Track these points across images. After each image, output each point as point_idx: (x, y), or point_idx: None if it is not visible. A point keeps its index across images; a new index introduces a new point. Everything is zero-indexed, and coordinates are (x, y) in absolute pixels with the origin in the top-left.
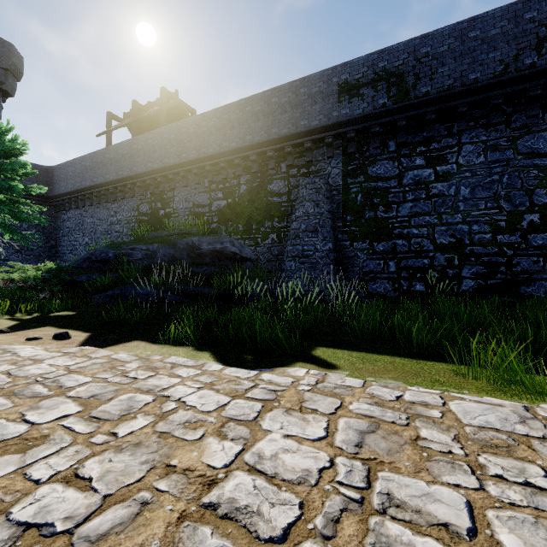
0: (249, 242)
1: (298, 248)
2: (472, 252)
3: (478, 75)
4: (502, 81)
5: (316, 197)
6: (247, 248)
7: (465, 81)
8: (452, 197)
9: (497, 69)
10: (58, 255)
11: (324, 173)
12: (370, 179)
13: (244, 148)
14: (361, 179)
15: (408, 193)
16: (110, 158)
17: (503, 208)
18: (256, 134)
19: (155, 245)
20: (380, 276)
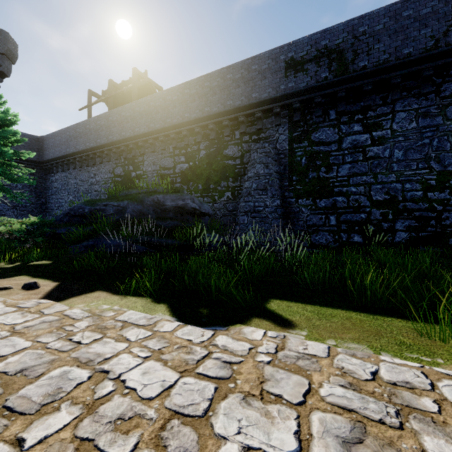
0: (207, 199)
1: (250, 204)
2: (404, 208)
3: (410, 50)
4: (433, 55)
5: (266, 160)
6: (205, 204)
7: (399, 56)
8: (387, 159)
9: (428, 44)
10: (47, 211)
11: (272, 139)
12: (313, 144)
13: (203, 118)
14: (305, 144)
15: (347, 156)
16: (90, 128)
17: (433, 169)
18: (214, 106)
19: (126, 202)
20: (322, 229)
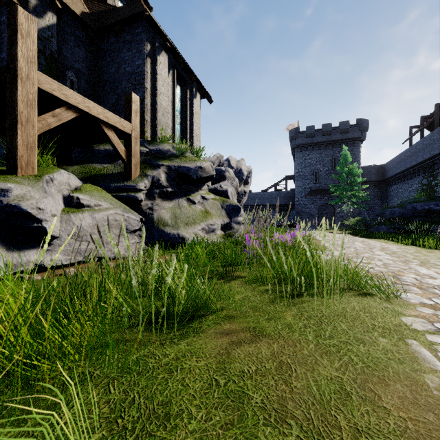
0: None
1: None
2: None
3: None
4: None
5: None
6: None
7: None
8: None
9: None
10: None
11: None
12: None
13: None
14: None
15: None
16: (407, 155)
17: None
18: None
19: (396, 208)
20: None
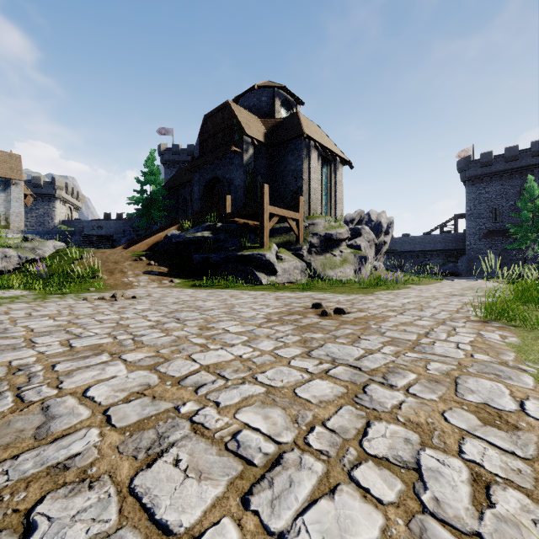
0: None
1: None
2: None
3: None
4: None
5: None
6: None
7: None
8: None
9: None
10: None
11: None
12: None
13: None
14: None
15: None
16: None
17: None
18: None
19: None
20: None
